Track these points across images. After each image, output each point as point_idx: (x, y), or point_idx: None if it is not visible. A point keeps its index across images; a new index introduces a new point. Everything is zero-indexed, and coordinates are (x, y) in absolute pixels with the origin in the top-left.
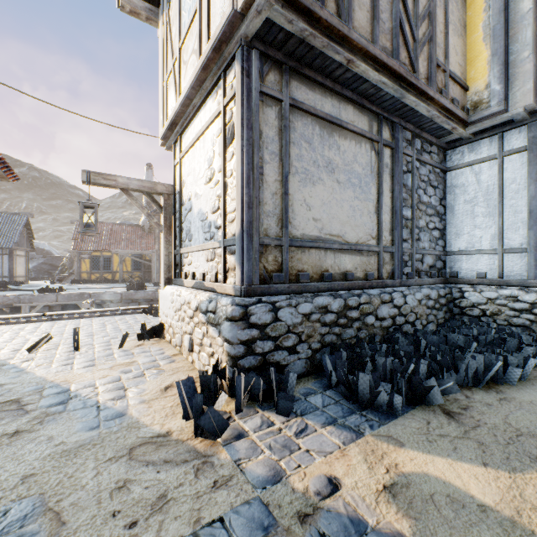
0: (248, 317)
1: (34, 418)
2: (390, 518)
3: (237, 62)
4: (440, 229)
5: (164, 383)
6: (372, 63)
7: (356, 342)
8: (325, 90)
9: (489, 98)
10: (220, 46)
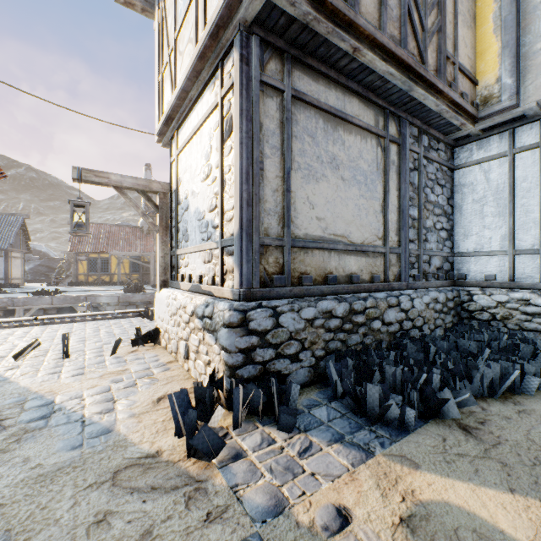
0: (247, 323)
1: (11, 435)
2: None
3: (235, 49)
4: (448, 230)
5: (156, 393)
6: (379, 52)
7: (361, 349)
8: (329, 81)
9: (500, 92)
10: (217, 32)
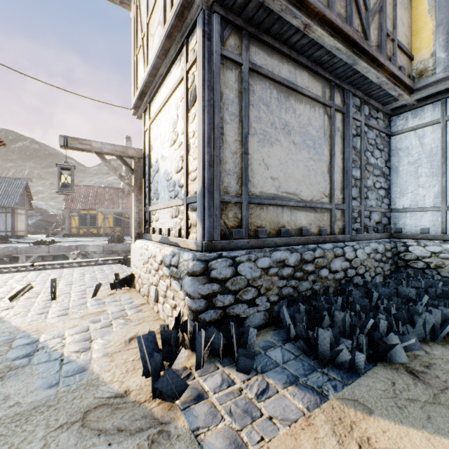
0: (209, 272)
1: None
2: None
3: (198, 26)
4: (386, 188)
5: (128, 333)
6: (327, 28)
7: (311, 294)
8: (282, 56)
9: (434, 66)
10: (182, 12)
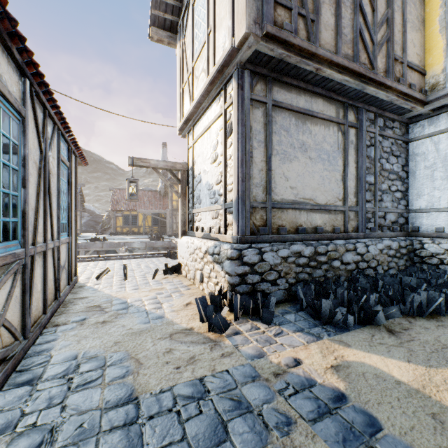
0: (242, 258)
1: (111, 315)
2: (332, 381)
3: (234, 80)
4: (403, 191)
5: (185, 301)
6: (336, 68)
7: (324, 280)
8: (299, 90)
9: (445, 80)
10: (222, 69)
